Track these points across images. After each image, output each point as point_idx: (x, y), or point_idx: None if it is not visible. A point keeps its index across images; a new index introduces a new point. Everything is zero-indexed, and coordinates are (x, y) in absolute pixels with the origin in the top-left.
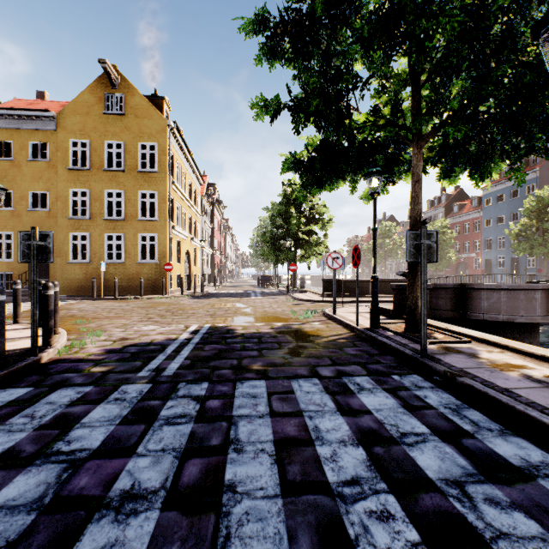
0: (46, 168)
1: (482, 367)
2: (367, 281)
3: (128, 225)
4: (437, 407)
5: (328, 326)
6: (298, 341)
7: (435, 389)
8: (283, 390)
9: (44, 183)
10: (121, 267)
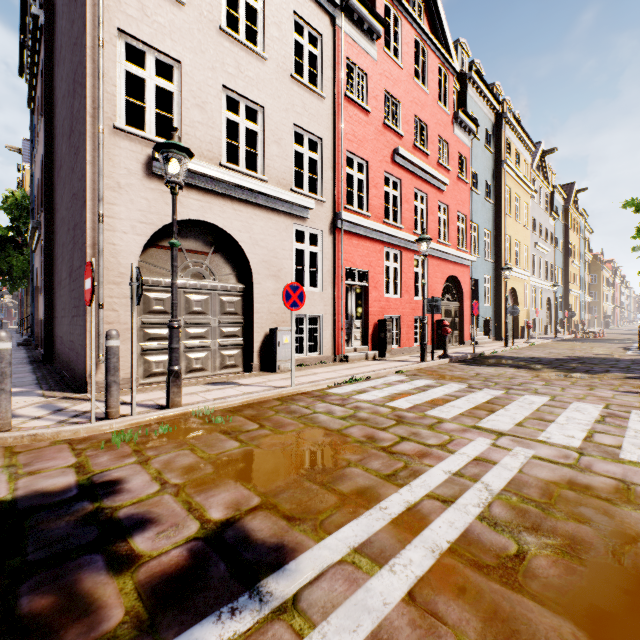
0: None
1: None
2: None
3: None
4: None
5: None
6: None
7: None
8: None
9: None
10: None
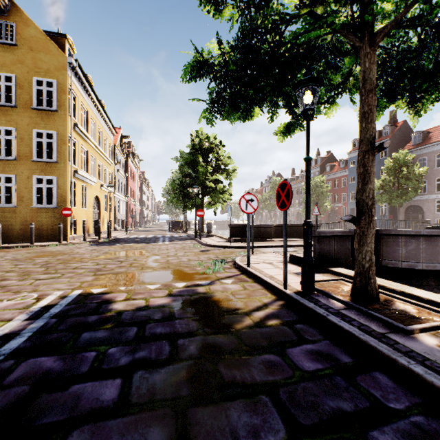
0: None
1: None
2: (270, 226)
3: (20, 166)
4: None
5: (244, 286)
6: (206, 331)
7: None
8: None
9: None
10: (12, 211)
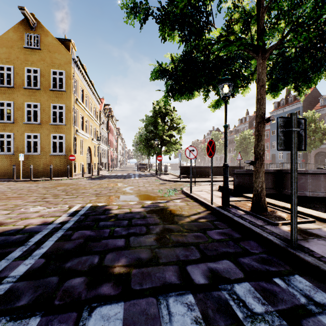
0: None
1: None
2: (208, 167)
3: (43, 127)
4: None
5: (187, 203)
6: (164, 223)
7: None
8: None
9: None
10: (37, 157)
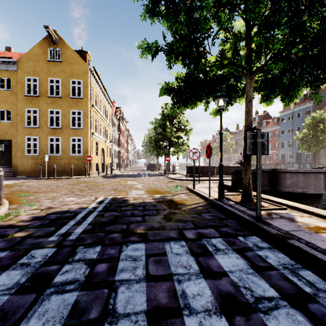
0: (10, 95)
1: (301, 230)
2: (213, 167)
3: (63, 131)
4: (278, 267)
5: (190, 197)
6: (170, 209)
7: (272, 249)
8: (158, 252)
9: (8, 104)
10: (59, 158)
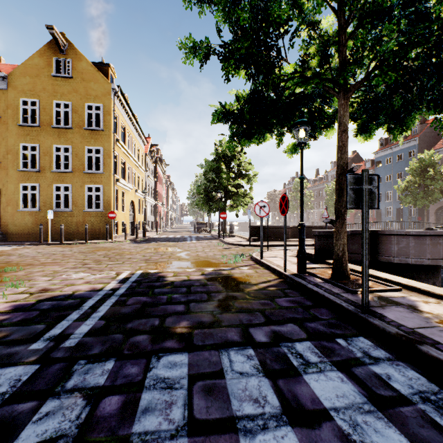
0: None
1: (433, 326)
2: (287, 227)
3: (75, 177)
4: (412, 398)
5: (256, 271)
6: (228, 290)
7: (393, 361)
8: (209, 371)
9: None
10: (69, 215)
